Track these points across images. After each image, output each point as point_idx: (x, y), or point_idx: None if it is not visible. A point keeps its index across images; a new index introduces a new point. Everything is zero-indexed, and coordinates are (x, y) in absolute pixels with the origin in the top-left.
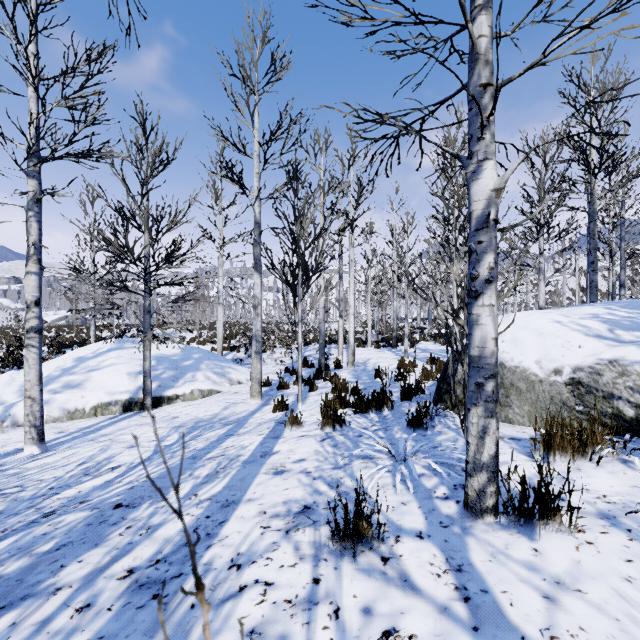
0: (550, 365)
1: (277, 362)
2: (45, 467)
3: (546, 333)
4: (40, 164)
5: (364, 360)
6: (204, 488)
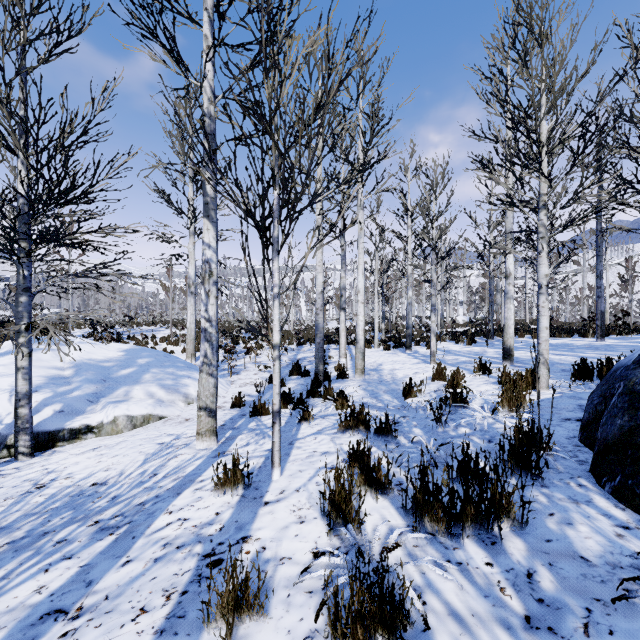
0: None
1: (261, 367)
2: None
3: None
4: None
5: (375, 365)
6: None
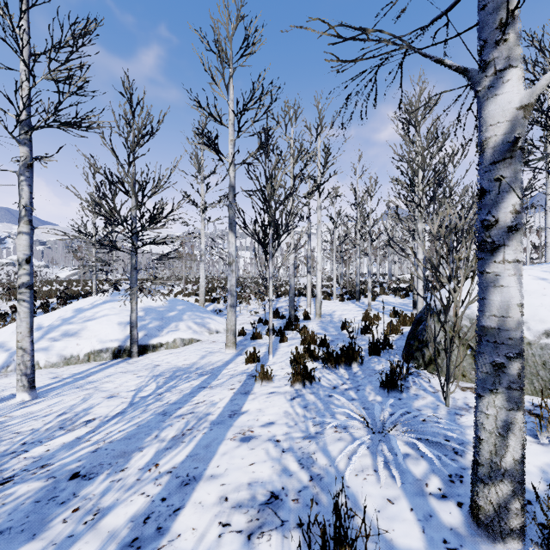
0: (539, 326)
1: (252, 313)
2: (28, 416)
3: (530, 291)
4: (30, 132)
5: (330, 312)
6: (167, 456)
